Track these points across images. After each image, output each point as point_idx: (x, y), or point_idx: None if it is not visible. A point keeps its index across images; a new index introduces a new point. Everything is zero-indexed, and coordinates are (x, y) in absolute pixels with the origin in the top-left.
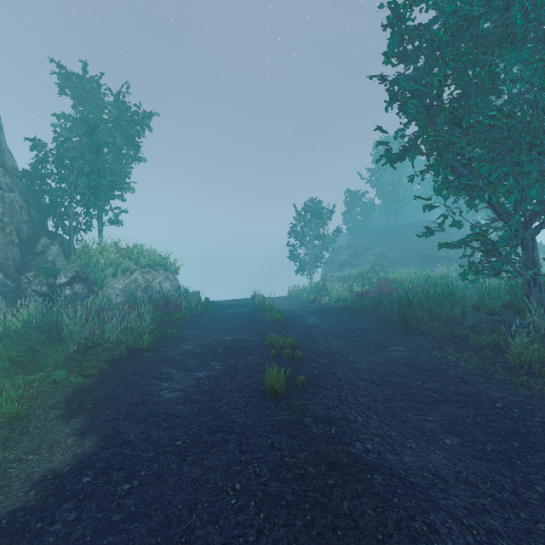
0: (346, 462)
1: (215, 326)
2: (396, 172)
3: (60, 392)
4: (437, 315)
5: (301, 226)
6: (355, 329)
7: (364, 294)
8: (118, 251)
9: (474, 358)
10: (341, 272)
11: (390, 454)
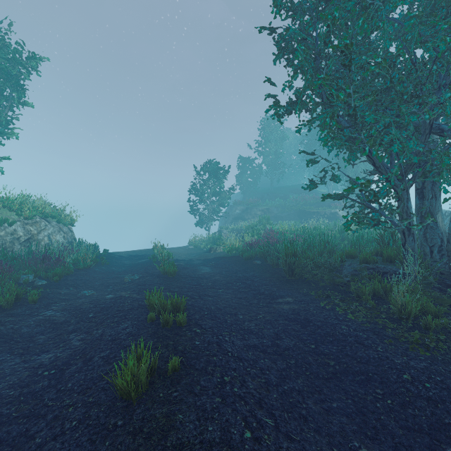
0: None
1: (102, 281)
2: (278, 144)
3: None
4: (320, 264)
5: (200, 184)
6: (245, 279)
7: (254, 243)
8: None
9: (360, 308)
10: (234, 224)
11: None
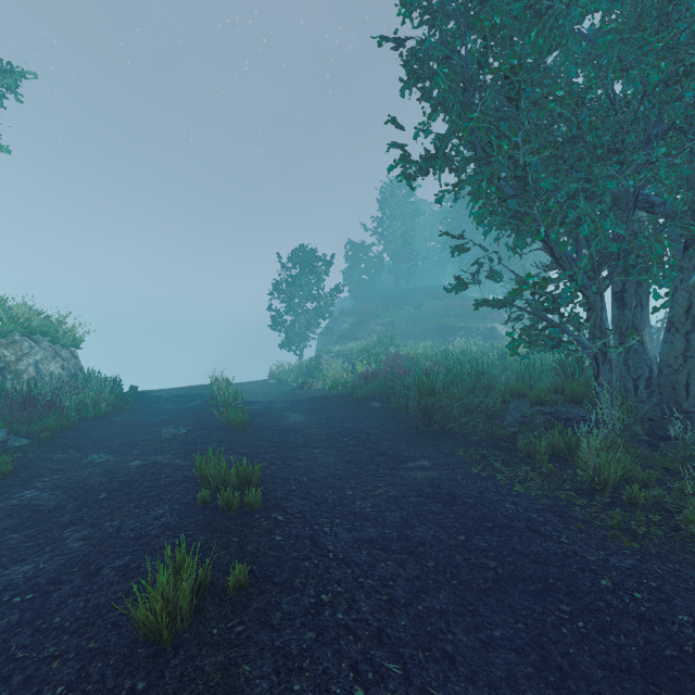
0: None
1: (125, 438)
2: (407, 223)
3: None
4: (472, 407)
5: (287, 283)
6: (357, 432)
7: (371, 375)
8: None
9: (533, 475)
10: (341, 346)
11: None
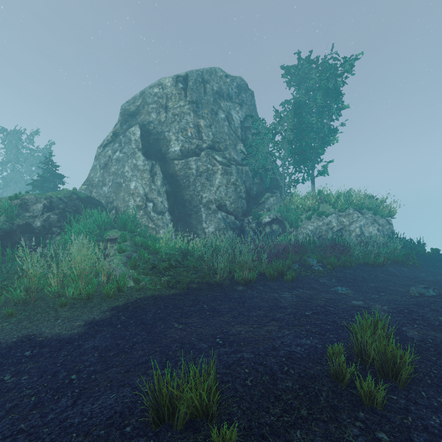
0: None
1: (381, 284)
2: None
3: (150, 293)
4: None
5: None
6: None
7: None
8: (320, 198)
9: None
10: None
11: None
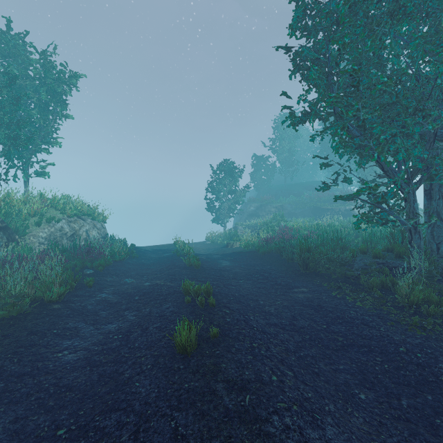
0: None
1: (137, 271)
2: (292, 142)
3: None
4: (332, 259)
5: (216, 183)
6: (263, 272)
7: (269, 239)
8: (44, 201)
9: (368, 298)
10: (249, 221)
11: (311, 428)
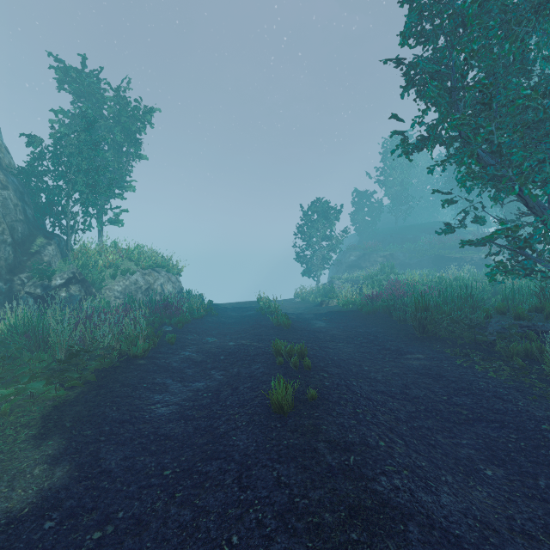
0: (370, 506)
1: (218, 330)
2: (405, 171)
3: (38, 407)
4: (458, 319)
5: (307, 227)
6: (367, 335)
7: (375, 296)
8: (118, 252)
9: (505, 368)
10: (348, 274)
11: (424, 493)
